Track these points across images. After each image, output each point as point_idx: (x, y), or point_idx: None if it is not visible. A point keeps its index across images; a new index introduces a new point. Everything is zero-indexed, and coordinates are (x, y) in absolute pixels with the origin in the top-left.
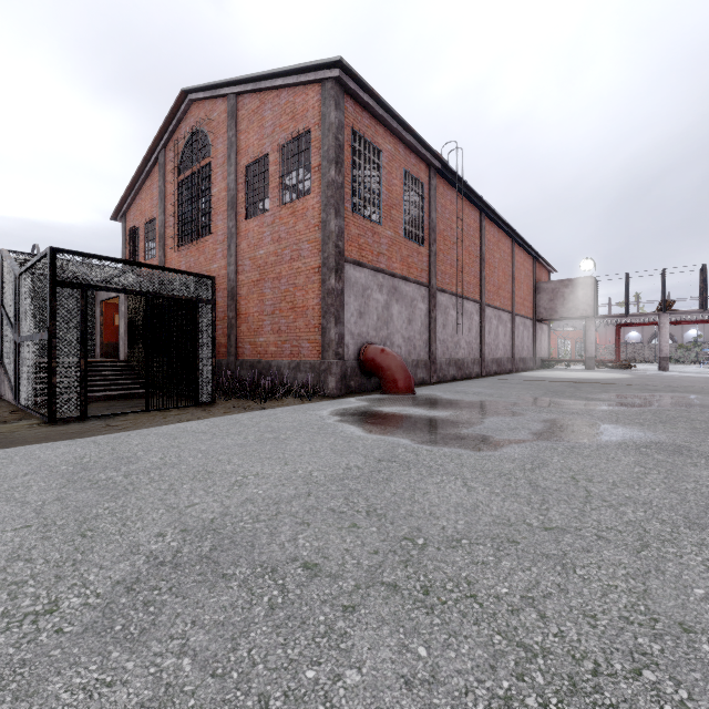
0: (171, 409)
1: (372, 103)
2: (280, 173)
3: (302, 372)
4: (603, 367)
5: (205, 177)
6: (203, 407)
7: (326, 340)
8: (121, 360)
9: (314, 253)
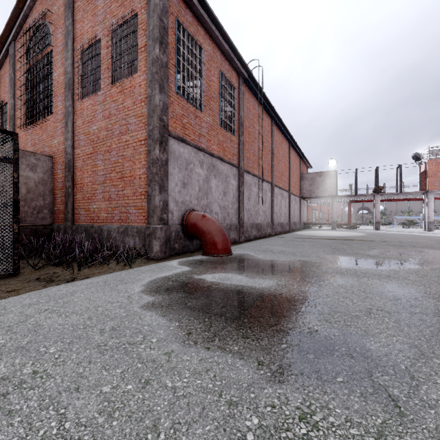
0: None
1: (194, 0)
2: (111, 55)
3: (130, 236)
4: (340, 227)
5: (47, 64)
6: None
7: (151, 206)
8: None
9: (140, 126)
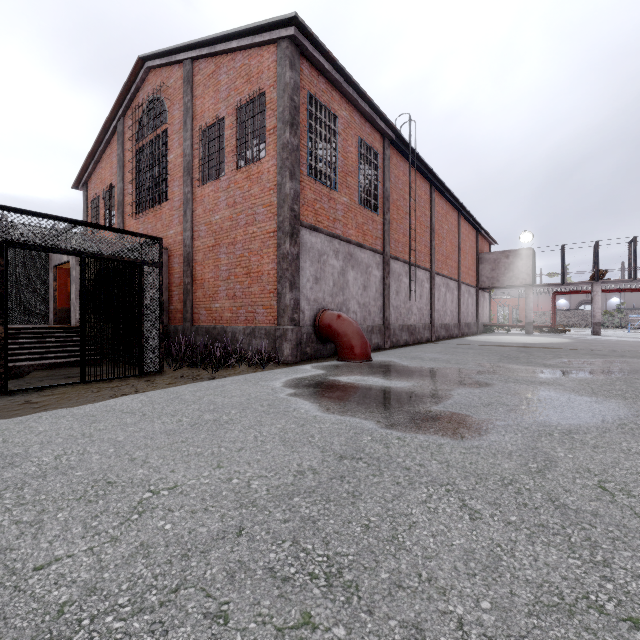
0: (111, 379)
1: (328, 67)
2: (235, 137)
3: (257, 338)
4: (540, 331)
5: (162, 144)
6: (148, 376)
7: (281, 306)
8: (71, 326)
9: (269, 217)
